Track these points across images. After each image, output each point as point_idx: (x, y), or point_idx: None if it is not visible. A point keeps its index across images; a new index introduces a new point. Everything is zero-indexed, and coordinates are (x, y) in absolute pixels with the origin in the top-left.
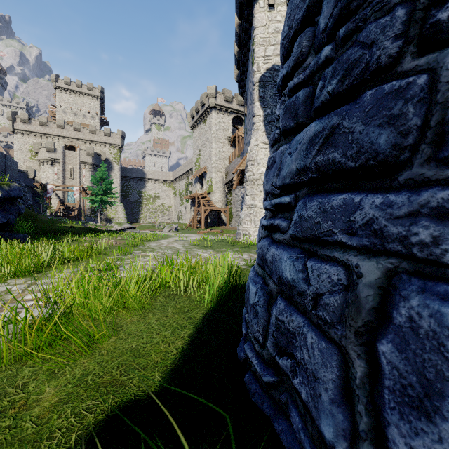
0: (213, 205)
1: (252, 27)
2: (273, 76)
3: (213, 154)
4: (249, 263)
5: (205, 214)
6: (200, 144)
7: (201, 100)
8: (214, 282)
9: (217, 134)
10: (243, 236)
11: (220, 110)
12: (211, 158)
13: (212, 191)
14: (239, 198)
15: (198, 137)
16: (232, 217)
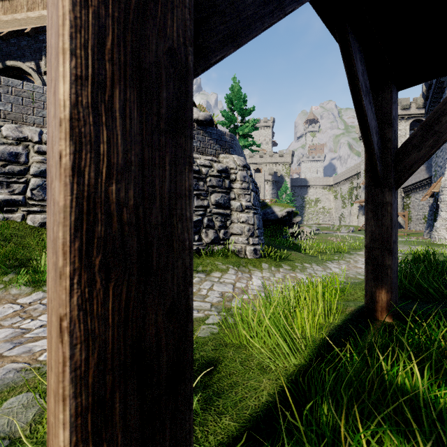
0: None
1: (445, 89)
2: None
3: None
4: None
5: None
6: None
7: None
8: (441, 254)
9: None
10: (438, 239)
11: None
12: None
13: None
14: (421, 203)
15: None
16: (411, 221)
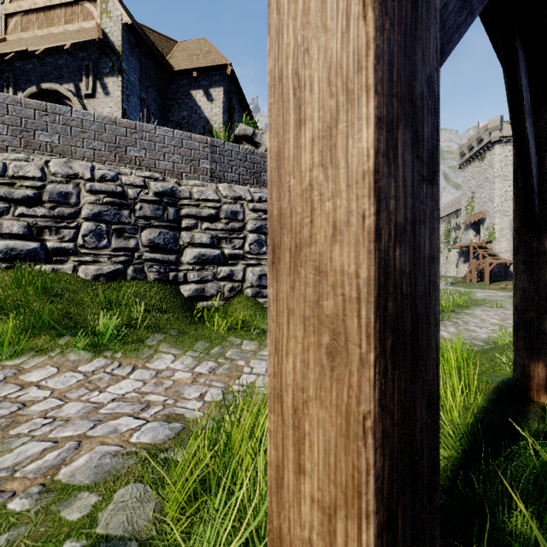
0: (497, 256)
1: None
2: None
3: (496, 196)
4: None
5: (490, 267)
6: (474, 185)
7: (478, 136)
8: None
9: (501, 171)
10: None
11: (507, 142)
12: (493, 201)
13: (495, 239)
14: None
15: (471, 177)
16: None
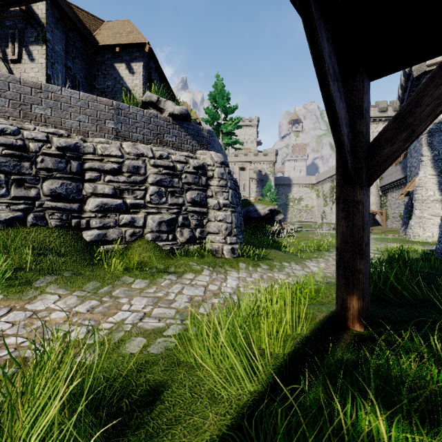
0: None
1: None
2: (439, 128)
3: None
4: (426, 249)
5: None
6: None
7: None
8: (415, 251)
9: None
10: (412, 236)
11: (373, 121)
12: None
13: None
14: (397, 202)
15: None
16: (388, 218)
